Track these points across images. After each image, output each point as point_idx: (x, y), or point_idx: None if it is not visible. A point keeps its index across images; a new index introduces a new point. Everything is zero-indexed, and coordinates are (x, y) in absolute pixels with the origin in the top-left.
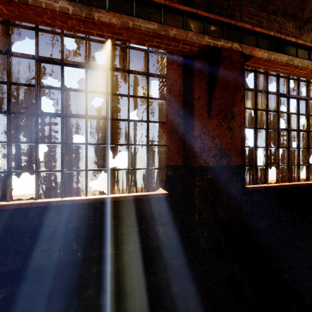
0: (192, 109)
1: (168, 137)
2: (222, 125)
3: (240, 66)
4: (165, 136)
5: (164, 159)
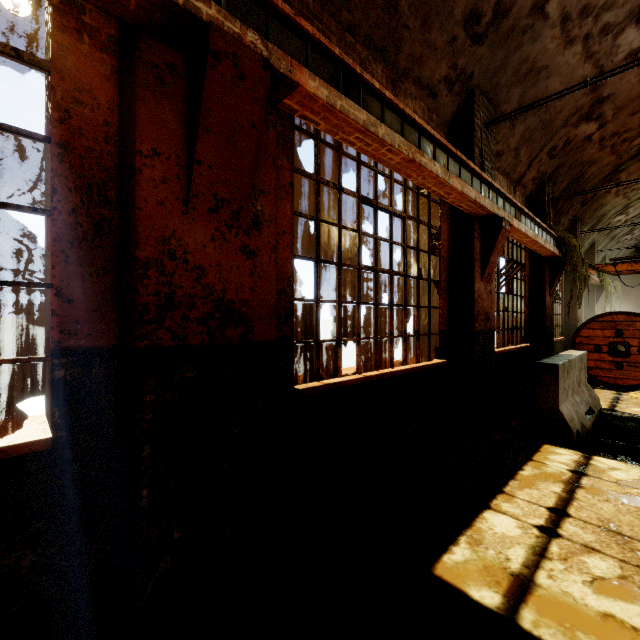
0: (133, 181)
1: (59, 259)
2: (227, 239)
3: (265, 95)
4: (50, 257)
5: (49, 328)
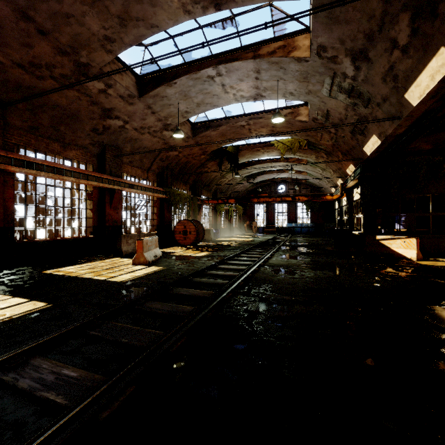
0: None
1: None
2: None
3: None
4: None
5: None
